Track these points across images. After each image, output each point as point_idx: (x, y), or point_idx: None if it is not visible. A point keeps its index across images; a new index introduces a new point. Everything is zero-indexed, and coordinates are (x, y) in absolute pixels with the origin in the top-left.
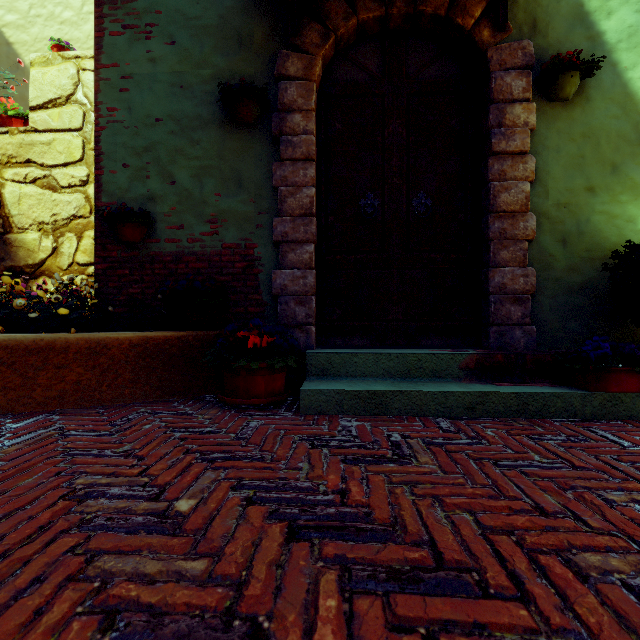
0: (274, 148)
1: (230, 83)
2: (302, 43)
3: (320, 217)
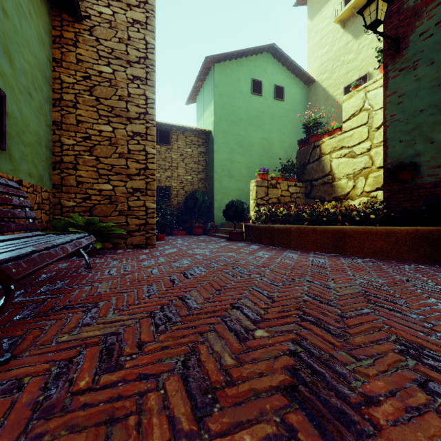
0: None
1: None
2: None
3: None
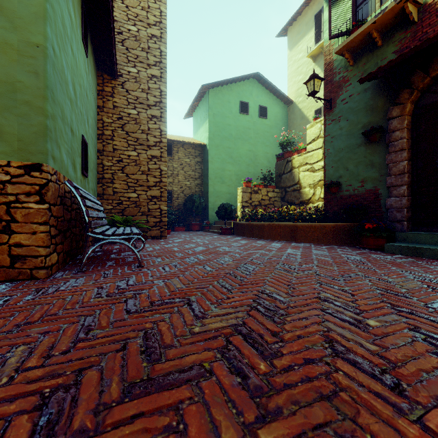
0: (387, 148)
1: (368, 127)
2: (399, 101)
3: (413, 172)
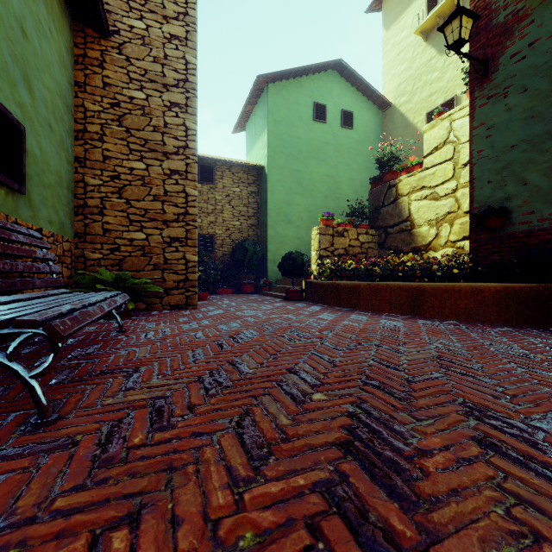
0: None
1: None
2: None
3: None
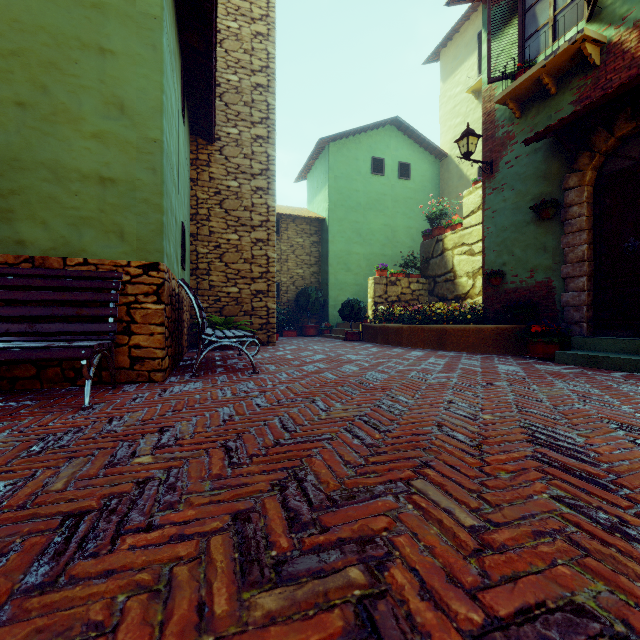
0: (563, 227)
1: (539, 200)
2: (577, 167)
3: (595, 259)
